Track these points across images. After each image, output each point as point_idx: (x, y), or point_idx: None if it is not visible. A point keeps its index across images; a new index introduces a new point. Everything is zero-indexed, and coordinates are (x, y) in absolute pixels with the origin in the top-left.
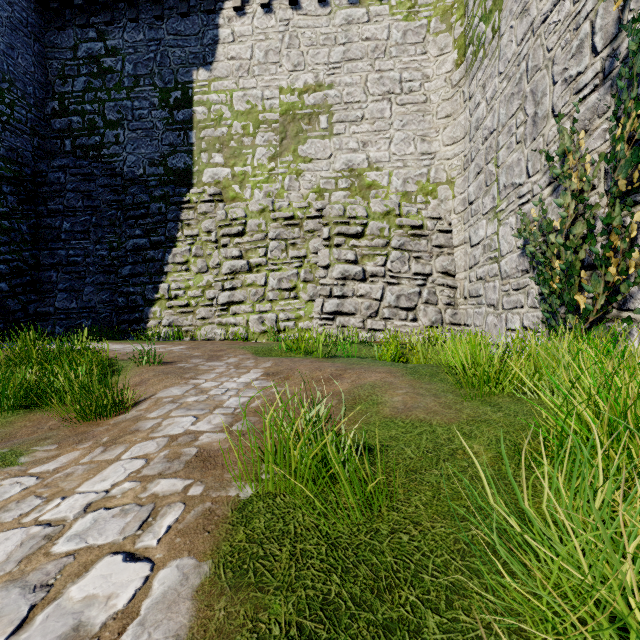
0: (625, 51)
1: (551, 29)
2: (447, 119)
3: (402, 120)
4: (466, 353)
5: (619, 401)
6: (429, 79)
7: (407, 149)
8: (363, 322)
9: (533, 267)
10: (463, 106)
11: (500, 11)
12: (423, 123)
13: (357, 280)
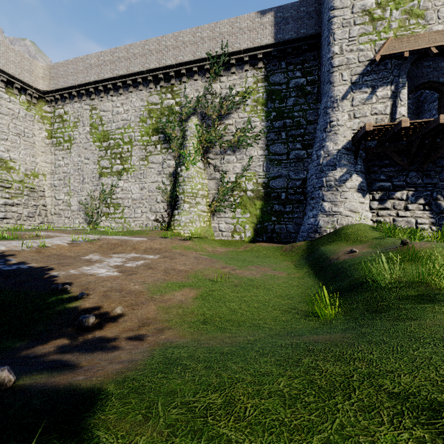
0: (101, 184)
1: (87, 167)
2: (43, 153)
3: (25, 146)
4: (83, 226)
5: (106, 227)
6: (35, 136)
7: (27, 158)
8: (16, 222)
9: (83, 210)
10: (51, 153)
11: (71, 146)
12: (33, 150)
13: (11, 206)
